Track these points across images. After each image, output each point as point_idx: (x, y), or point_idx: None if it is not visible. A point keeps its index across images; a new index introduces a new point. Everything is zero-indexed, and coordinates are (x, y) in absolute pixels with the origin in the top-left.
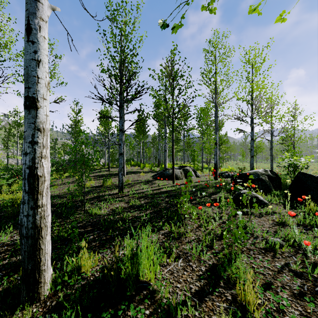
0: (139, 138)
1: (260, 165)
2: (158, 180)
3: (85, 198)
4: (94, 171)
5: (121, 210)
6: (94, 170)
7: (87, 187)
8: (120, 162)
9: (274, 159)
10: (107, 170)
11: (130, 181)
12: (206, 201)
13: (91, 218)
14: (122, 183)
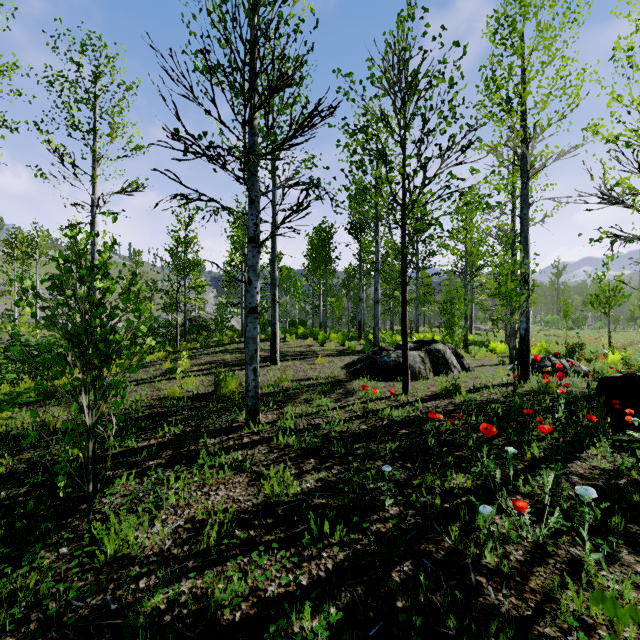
0: (316, 275)
1: (600, 335)
2: (362, 380)
3: (142, 446)
4: (213, 350)
5: (223, 536)
6: (215, 347)
7: (174, 398)
8: (251, 335)
9: (634, 321)
10: (242, 348)
11: (288, 382)
12: (574, 511)
13: (82, 584)
14: (255, 396)
